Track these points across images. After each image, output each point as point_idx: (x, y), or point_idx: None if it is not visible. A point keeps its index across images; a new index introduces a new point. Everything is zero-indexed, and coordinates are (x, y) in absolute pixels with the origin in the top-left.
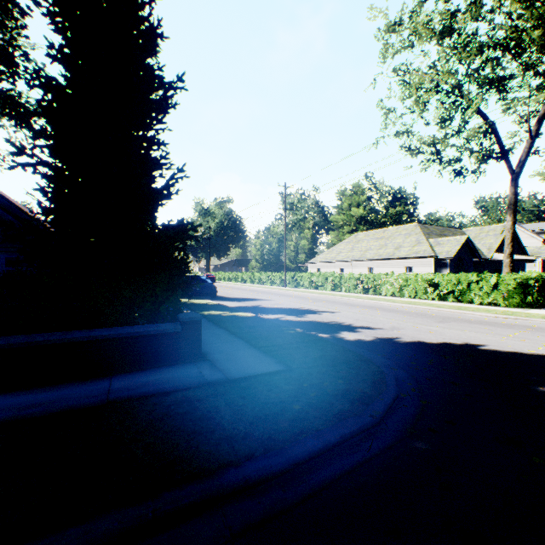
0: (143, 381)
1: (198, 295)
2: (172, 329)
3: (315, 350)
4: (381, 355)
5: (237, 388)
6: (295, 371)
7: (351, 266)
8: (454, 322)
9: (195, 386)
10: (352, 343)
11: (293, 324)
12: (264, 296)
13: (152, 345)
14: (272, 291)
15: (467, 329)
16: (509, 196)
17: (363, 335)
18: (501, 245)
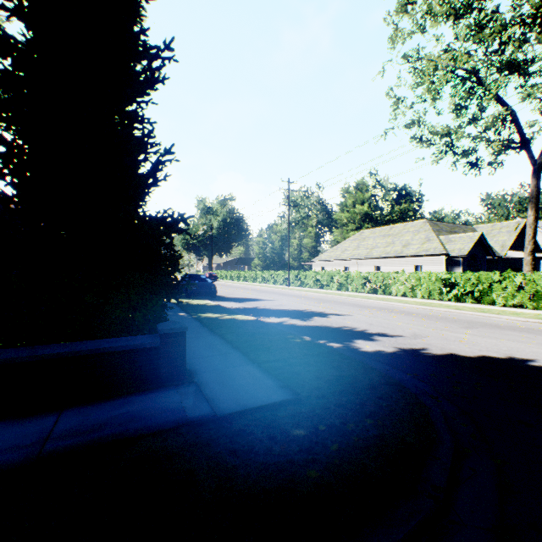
0: (101, 417)
1: (197, 295)
2: (148, 343)
3: (328, 367)
4: (412, 375)
5: (226, 434)
6: (306, 402)
7: (356, 264)
8: (482, 328)
9: (169, 428)
10: (372, 356)
11: (299, 330)
12: (266, 296)
13: (121, 364)
14: (275, 291)
15: (502, 337)
16: (531, 188)
17: (381, 345)
18: (515, 242)
